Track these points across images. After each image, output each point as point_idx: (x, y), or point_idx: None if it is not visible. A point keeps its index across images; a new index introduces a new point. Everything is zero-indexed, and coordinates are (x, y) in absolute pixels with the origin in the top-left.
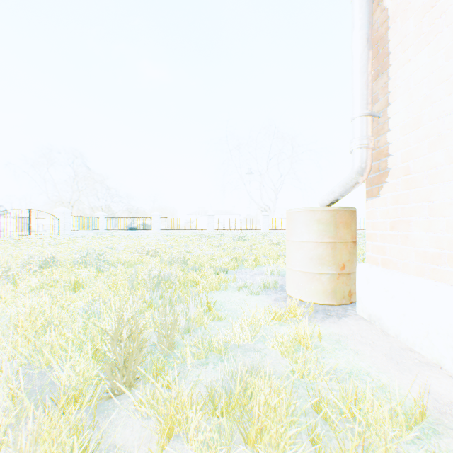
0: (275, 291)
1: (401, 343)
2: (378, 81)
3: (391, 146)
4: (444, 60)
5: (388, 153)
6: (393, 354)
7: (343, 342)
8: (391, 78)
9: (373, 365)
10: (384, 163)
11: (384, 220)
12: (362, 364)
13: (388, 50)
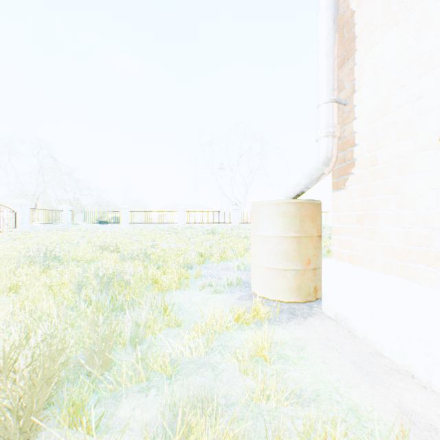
0: (240, 288)
1: (369, 346)
2: (344, 68)
3: (358, 135)
4: (414, 40)
5: (355, 142)
6: (362, 362)
7: (309, 348)
8: (357, 63)
9: (342, 378)
10: (350, 153)
11: (350, 213)
12: (330, 377)
13: (355, 34)
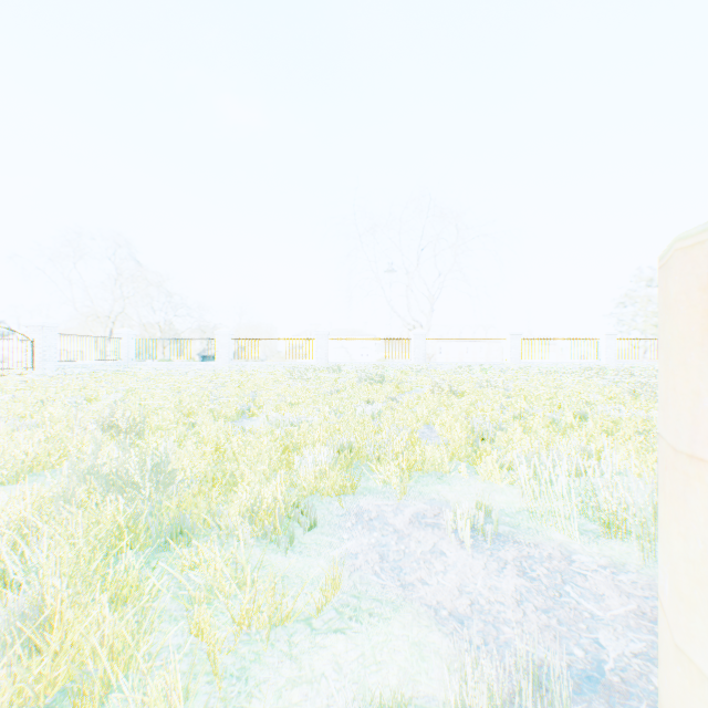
0: None
1: None
2: None
3: None
4: None
5: None
6: None
7: None
8: None
9: None
10: None
11: None
12: None
13: None
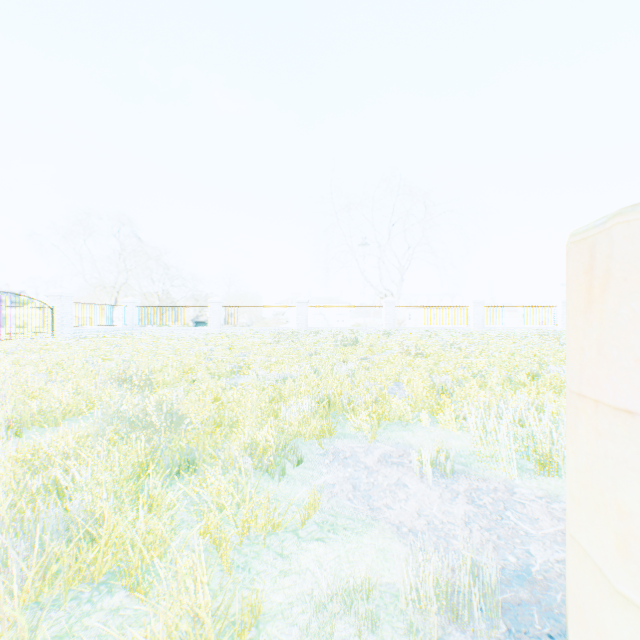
0: None
1: None
2: None
3: None
4: None
5: None
6: None
7: None
8: None
9: None
10: None
11: None
12: None
13: None
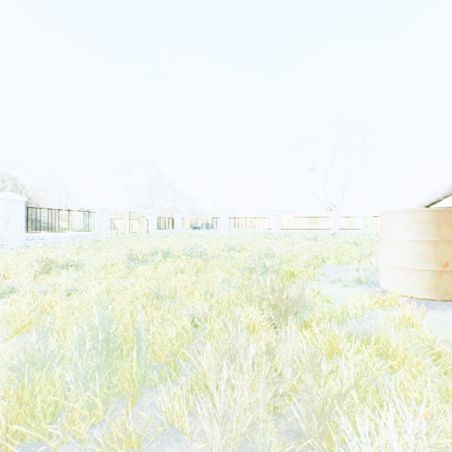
0: (368, 285)
1: None
2: None
3: None
4: None
5: None
6: None
7: (451, 327)
8: None
9: None
10: None
11: None
12: None
13: None
